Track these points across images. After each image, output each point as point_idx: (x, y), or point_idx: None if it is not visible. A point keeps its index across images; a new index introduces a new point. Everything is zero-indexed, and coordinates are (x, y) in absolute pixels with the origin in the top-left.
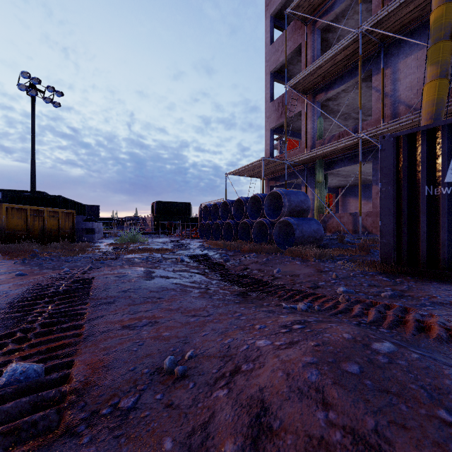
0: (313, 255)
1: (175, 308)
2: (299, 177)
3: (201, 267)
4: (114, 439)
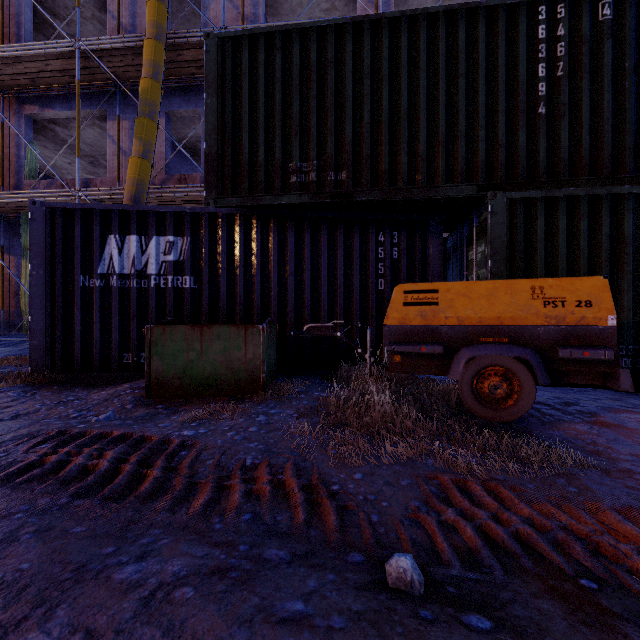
0: None
1: None
2: None
3: None
4: None
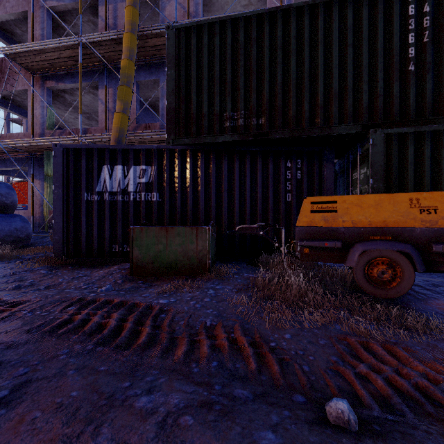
0: None
1: None
2: (25, 166)
3: None
4: None
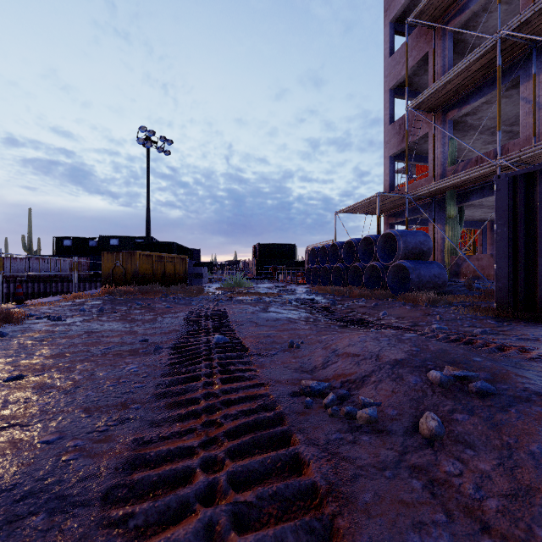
0: (426, 300)
1: (289, 329)
2: (426, 212)
3: (308, 308)
4: (270, 358)
